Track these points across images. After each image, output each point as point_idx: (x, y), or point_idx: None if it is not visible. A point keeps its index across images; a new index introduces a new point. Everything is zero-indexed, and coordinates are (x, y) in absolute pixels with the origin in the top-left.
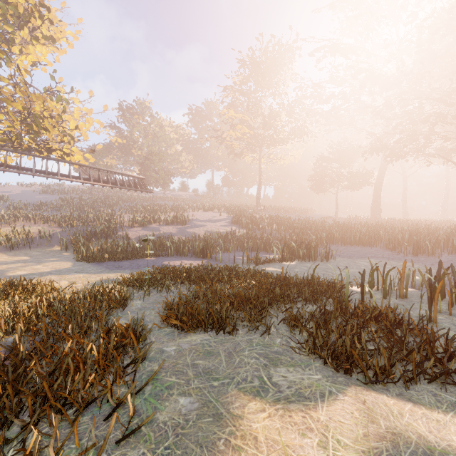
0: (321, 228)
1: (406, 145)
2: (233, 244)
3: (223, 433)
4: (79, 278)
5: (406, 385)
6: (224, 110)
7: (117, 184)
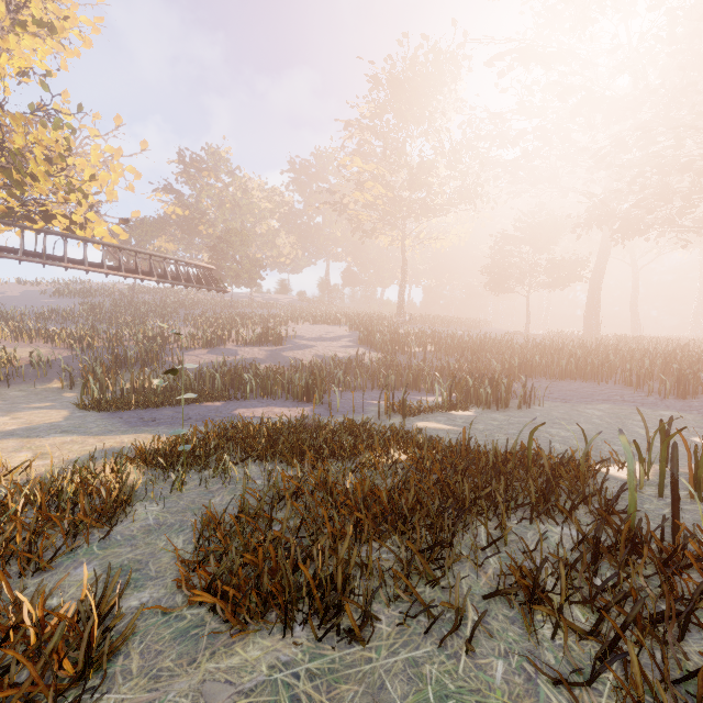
0: (509, 350)
1: (651, 211)
2: (360, 378)
3: None
4: (60, 445)
5: None
6: (345, 158)
7: (168, 278)
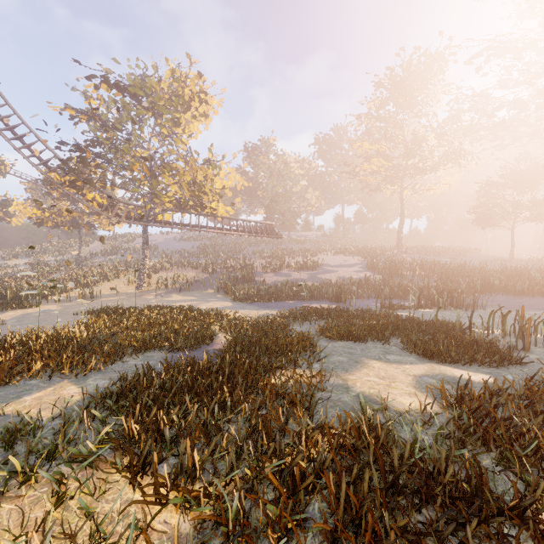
0: (477, 274)
1: None
2: (367, 291)
3: (359, 365)
4: (246, 312)
5: (461, 364)
6: (357, 144)
7: (252, 233)
